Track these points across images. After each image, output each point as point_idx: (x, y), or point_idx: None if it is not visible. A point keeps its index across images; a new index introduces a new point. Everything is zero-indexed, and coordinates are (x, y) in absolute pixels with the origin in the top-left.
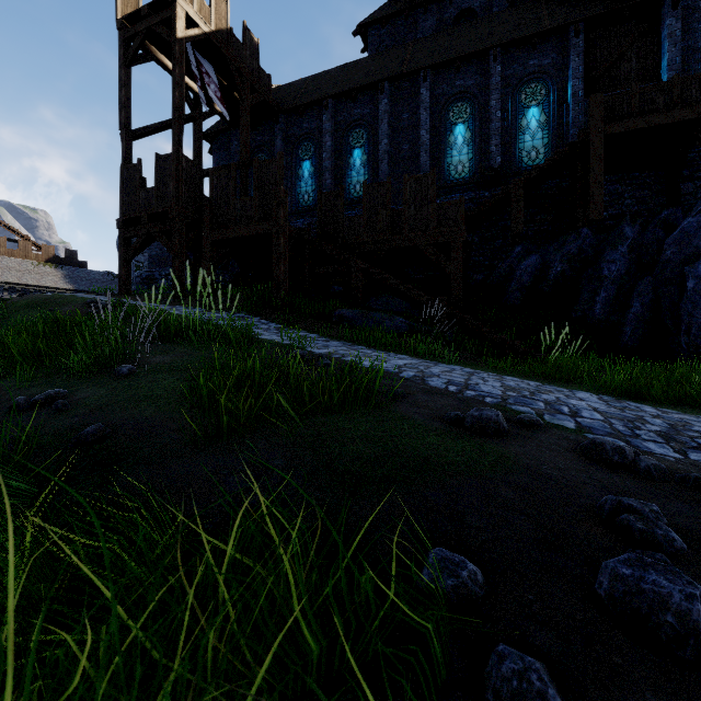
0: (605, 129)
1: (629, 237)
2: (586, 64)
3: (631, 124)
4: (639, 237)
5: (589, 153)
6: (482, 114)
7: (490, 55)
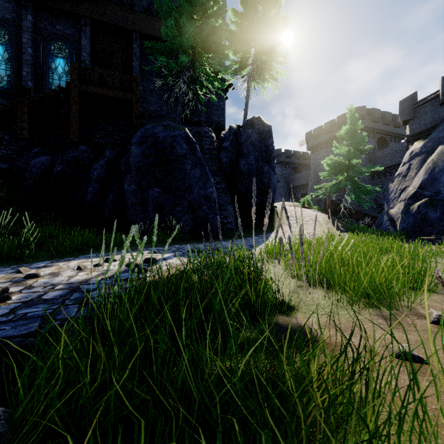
0: (79, 86)
1: (107, 156)
2: (94, 47)
3: (94, 89)
4: (116, 158)
5: (71, 98)
6: (19, 45)
7: (22, 3)
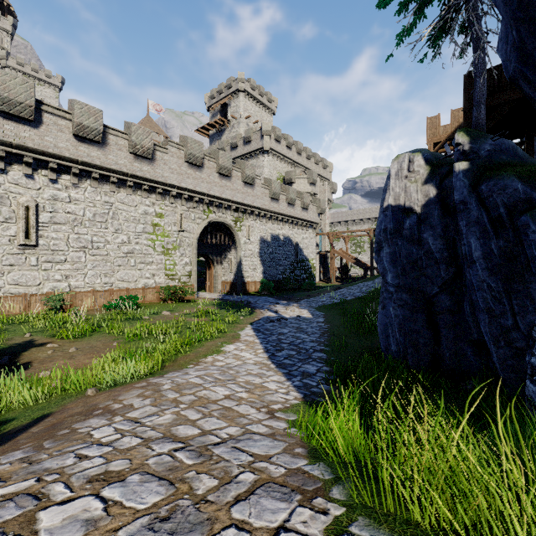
0: None
1: None
2: None
3: None
4: None
5: None
6: None
7: None
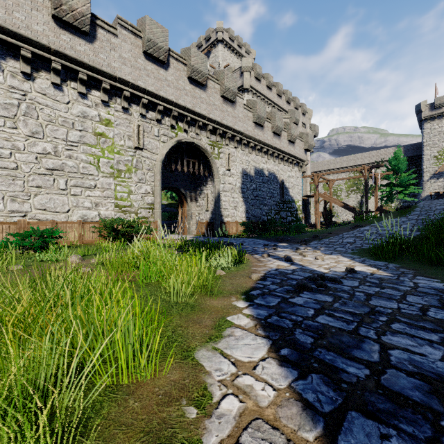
0: None
1: None
2: None
3: None
4: None
5: None
6: None
7: None
